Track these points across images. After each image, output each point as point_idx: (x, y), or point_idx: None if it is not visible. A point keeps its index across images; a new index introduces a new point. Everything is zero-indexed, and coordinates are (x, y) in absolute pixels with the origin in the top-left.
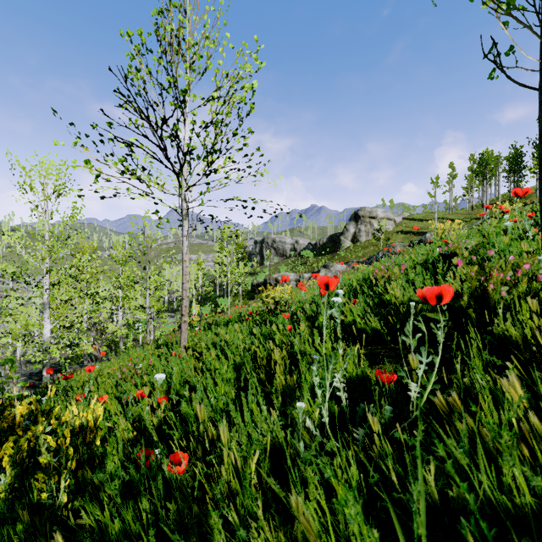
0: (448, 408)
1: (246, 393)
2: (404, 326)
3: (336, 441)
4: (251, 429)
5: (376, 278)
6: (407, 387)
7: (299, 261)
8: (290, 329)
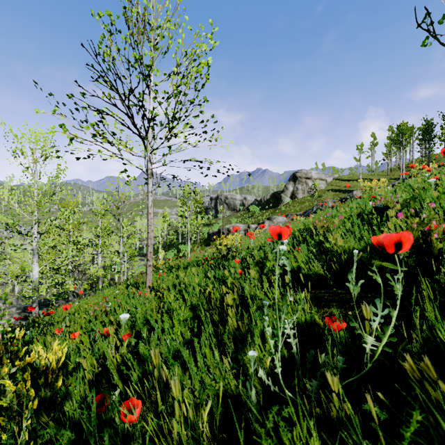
0: (416, 369)
1: (201, 331)
2: (345, 272)
3: (287, 387)
4: (203, 376)
5: (316, 228)
6: (354, 332)
7: (247, 214)
8: (241, 273)
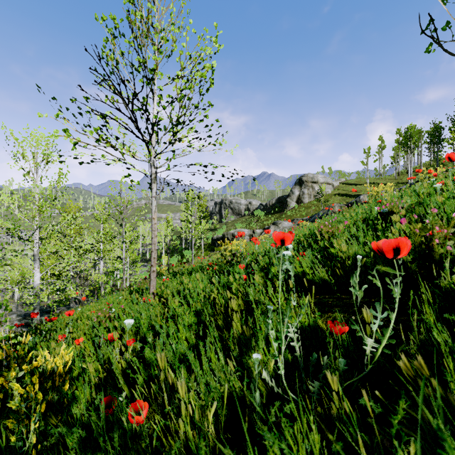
0: (411, 368)
1: (205, 337)
2: (349, 277)
3: (290, 389)
4: (209, 379)
5: (321, 233)
6: (357, 336)
7: (252, 219)
8: (245, 279)
